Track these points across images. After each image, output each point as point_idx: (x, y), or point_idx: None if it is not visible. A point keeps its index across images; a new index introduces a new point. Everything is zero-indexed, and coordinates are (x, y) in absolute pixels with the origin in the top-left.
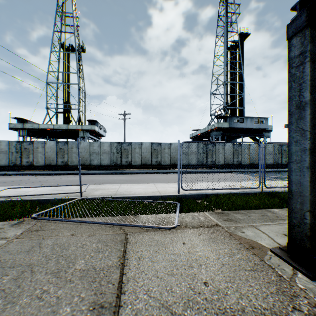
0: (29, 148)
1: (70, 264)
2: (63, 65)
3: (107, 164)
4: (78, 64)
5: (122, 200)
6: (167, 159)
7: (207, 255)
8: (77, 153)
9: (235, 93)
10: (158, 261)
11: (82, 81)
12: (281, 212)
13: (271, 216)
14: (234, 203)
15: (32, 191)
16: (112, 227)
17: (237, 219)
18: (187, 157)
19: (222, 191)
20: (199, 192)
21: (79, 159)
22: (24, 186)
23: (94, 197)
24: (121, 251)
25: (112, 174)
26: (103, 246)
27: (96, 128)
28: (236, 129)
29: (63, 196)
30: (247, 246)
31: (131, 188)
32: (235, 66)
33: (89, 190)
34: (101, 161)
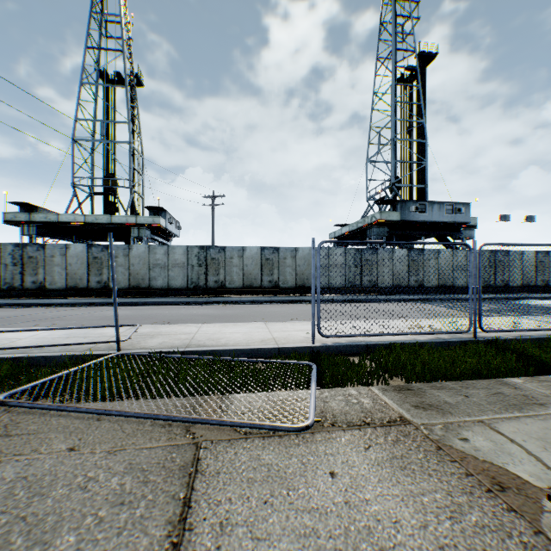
0: (37, 257)
1: (35, 550)
2: (104, 110)
3: (181, 286)
4: (130, 108)
5: (200, 358)
6: (290, 277)
7: (393, 512)
8: (126, 267)
9: (410, 160)
10: (271, 536)
11: (138, 137)
12: (529, 385)
13: (513, 395)
14: (426, 363)
15: (25, 339)
16: (168, 426)
17: (443, 404)
18: (331, 271)
19: (398, 338)
20: (353, 341)
21: (114, 276)
22: (14, 328)
23: (145, 352)
24: (179, 500)
25: (190, 304)
26: (138, 483)
27: (161, 221)
28: (414, 223)
29: (83, 350)
30: (485, 481)
31: (221, 332)
32: (411, 113)
33: (137, 336)
34: (171, 280)
